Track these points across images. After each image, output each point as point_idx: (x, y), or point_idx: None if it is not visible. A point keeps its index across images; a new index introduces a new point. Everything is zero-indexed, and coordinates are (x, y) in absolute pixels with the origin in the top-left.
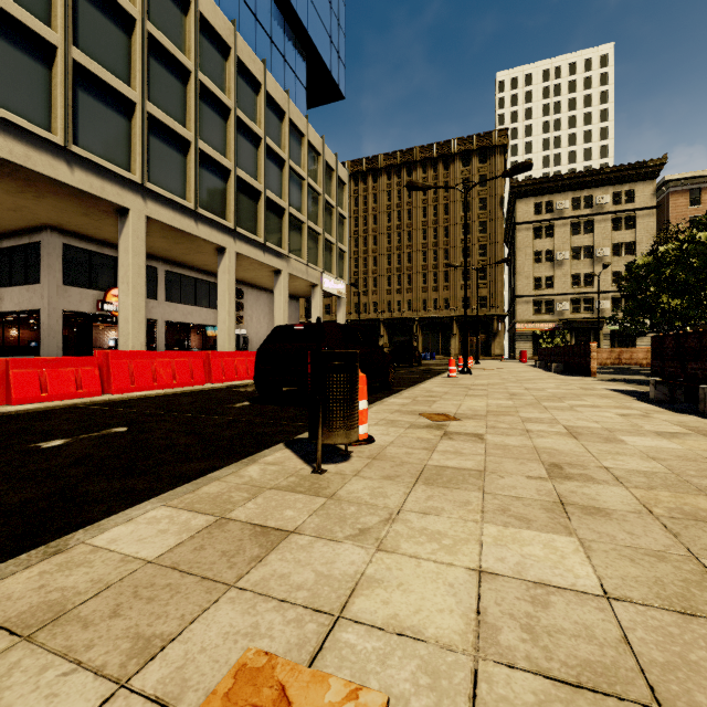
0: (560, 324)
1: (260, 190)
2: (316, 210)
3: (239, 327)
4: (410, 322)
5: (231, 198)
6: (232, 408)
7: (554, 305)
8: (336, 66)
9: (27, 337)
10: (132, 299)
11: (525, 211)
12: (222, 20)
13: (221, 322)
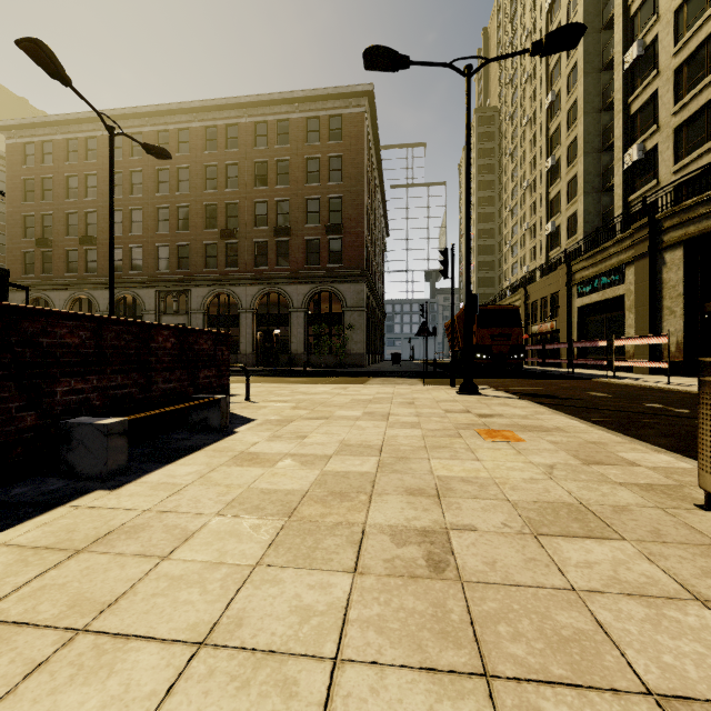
0: None
1: None
2: None
3: None
4: None
5: None
6: None
7: None
8: None
9: None
10: None
11: None
12: None
13: None
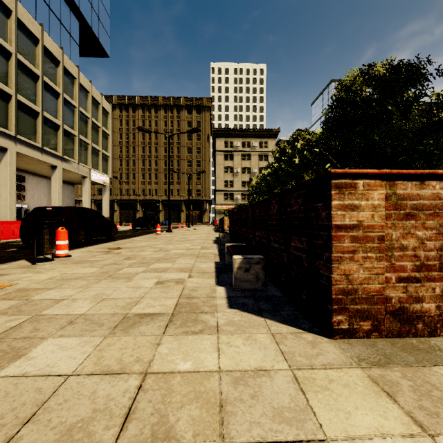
0: (236, 206)
1: (38, 111)
2: (86, 128)
3: (21, 203)
4: (157, 202)
5: (12, 114)
6: (4, 251)
7: (233, 196)
8: (102, 35)
9: None
10: None
11: (220, 145)
12: None
13: (3, 199)
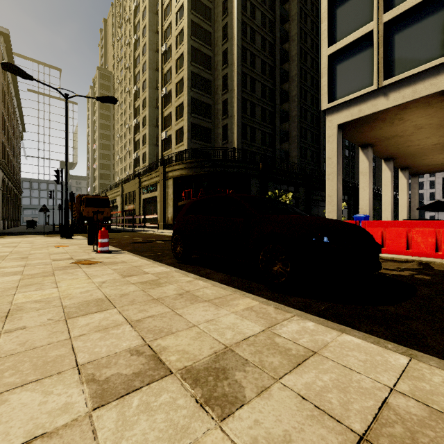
0: None
1: None
2: None
3: None
4: None
5: None
6: None
7: None
8: None
9: None
10: None
11: None
12: None
13: None
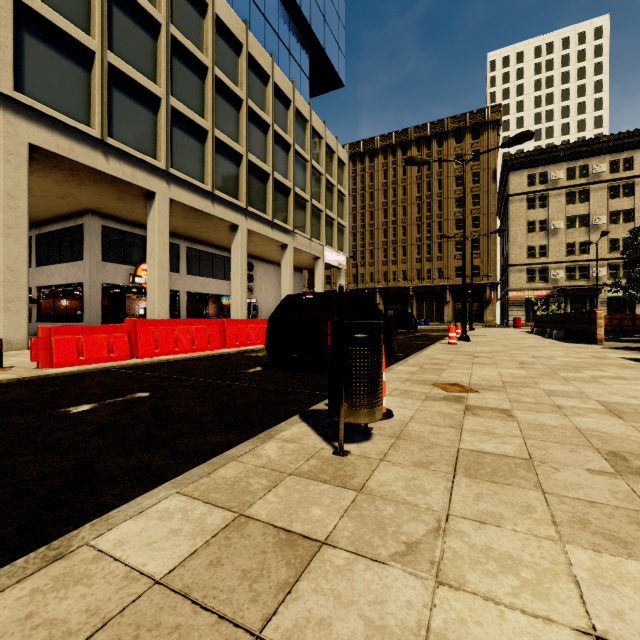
0: (554, 291)
1: (268, 172)
2: (318, 189)
3: (249, 297)
4: (405, 290)
5: (243, 180)
6: (245, 373)
7: (547, 273)
8: (336, 57)
9: (74, 306)
10: (157, 273)
11: (518, 183)
12: (235, 20)
13: (234, 292)
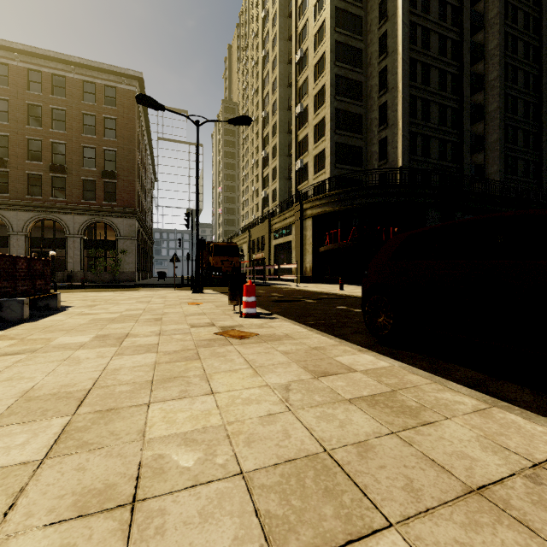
0: None
1: None
2: None
3: None
4: None
5: None
6: None
7: None
8: None
9: None
10: None
11: None
12: None
13: None
